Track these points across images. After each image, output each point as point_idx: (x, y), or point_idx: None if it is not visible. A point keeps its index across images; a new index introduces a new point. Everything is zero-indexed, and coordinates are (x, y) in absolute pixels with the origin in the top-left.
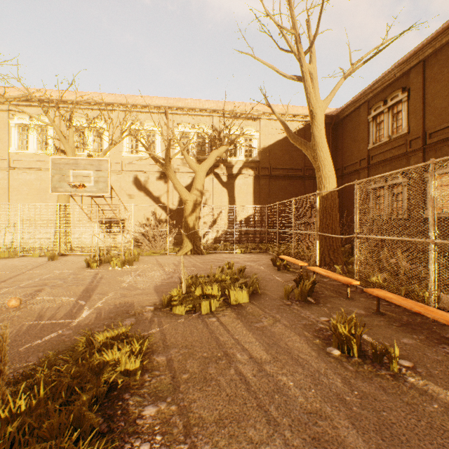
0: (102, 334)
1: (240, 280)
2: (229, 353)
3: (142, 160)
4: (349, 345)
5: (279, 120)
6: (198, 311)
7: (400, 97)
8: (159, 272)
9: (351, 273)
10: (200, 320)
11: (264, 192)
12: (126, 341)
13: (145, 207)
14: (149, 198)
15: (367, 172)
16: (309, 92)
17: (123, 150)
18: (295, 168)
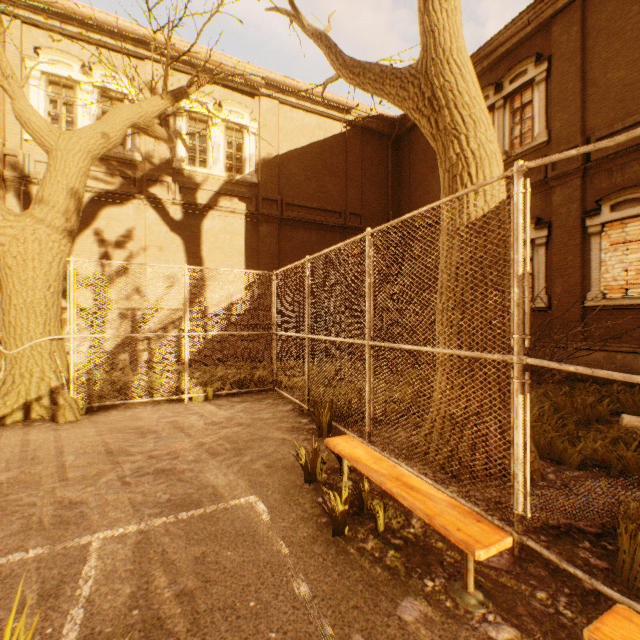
0: None
1: None
2: None
3: None
4: None
5: (311, 31)
6: None
7: (531, 74)
8: None
9: None
10: None
11: (270, 252)
12: None
13: None
14: None
15: None
16: None
17: None
18: (329, 208)
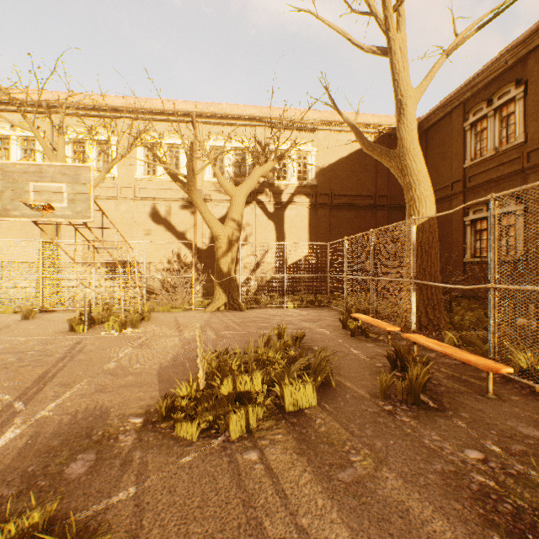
0: None
1: (299, 362)
2: None
3: (162, 183)
4: None
5: (347, 123)
6: (223, 431)
7: (512, 94)
8: (174, 340)
9: (466, 342)
10: (227, 458)
11: (323, 226)
12: None
13: (166, 246)
14: (171, 233)
15: (463, 198)
16: (398, 72)
17: (137, 170)
18: (363, 194)
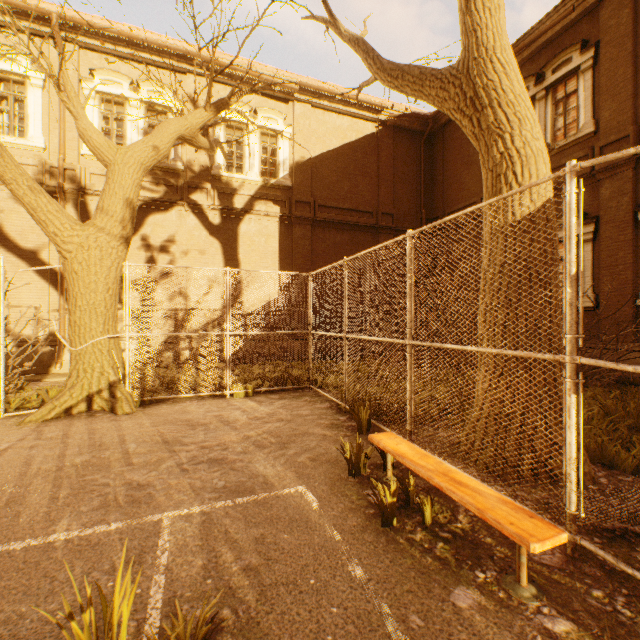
0: None
1: None
2: None
3: None
4: None
5: (348, 37)
6: None
7: (576, 62)
8: None
9: None
10: None
11: (303, 253)
12: None
13: None
14: (6, 250)
15: None
16: None
17: None
18: (361, 208)
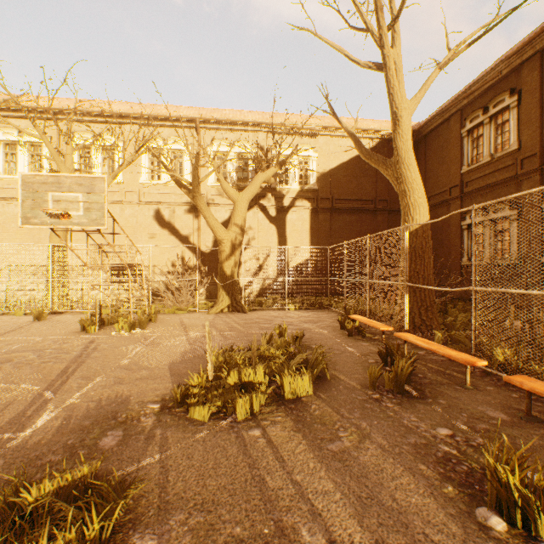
0: (36, 485)
1: (298, 357)
2: (285, 526)
3: (166, 188)
4: (527, 513)
5: (347, 131)
6: (231, 414)
7: (507, 102)
8: (181, 339)
9: (455, 341)
10: (234, 434)
11: (324, 230)
12: (90, 491)
13: (170, 249)
14: (175, 237)
15: (460, 203)
16: (393, 86)
17: (141, 175)
18: (363, 198)
